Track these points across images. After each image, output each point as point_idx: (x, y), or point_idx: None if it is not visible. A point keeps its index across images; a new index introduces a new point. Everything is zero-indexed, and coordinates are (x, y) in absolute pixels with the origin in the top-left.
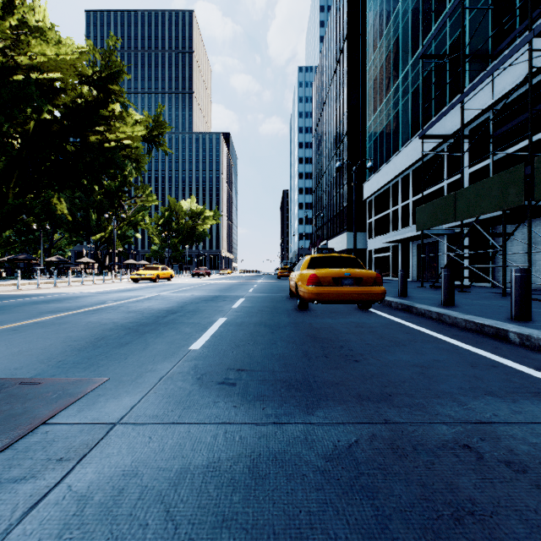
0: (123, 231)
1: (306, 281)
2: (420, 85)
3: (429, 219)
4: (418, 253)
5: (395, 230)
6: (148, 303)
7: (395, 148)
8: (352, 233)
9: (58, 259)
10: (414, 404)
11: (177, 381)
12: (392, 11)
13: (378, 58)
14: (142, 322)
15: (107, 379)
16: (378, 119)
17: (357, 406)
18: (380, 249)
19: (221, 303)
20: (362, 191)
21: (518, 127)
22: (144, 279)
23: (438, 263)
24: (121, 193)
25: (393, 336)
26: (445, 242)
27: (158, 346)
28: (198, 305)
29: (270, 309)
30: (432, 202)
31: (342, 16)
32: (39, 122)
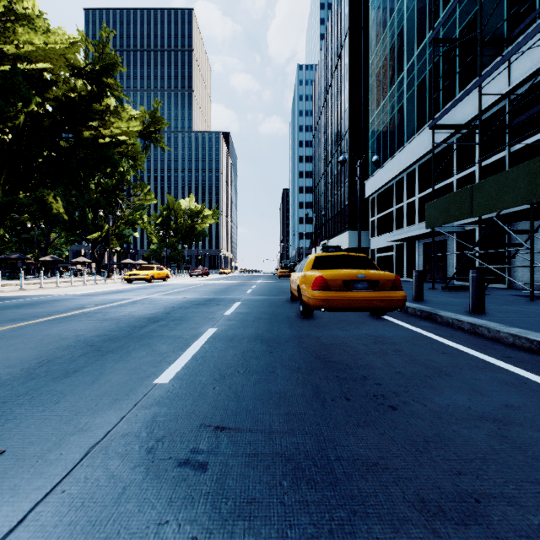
0: (121, 230)
1: (311, 285)
2: (427, 76)
3: (442, 215)
4: (424, 252)
5: (399, 228)
6: (131, 309)
7: (399, 143)
8: (353, 232)
9: (53, 259)
10: (535, 532)
11: (113, 458)
12: (396, 1)
13: (381, 51)
14: (112, 335)
15: (0, 454)
16: (381, 114)
17: (428, 538)
18: (384, 248)
19: (213, 307)
20: (364, 189)
21: (538, 115)
22: (138, 279)
23: (446, 262)
24: (118, 191)
25: (428, 359)
26: (455, 240)
27: (115, 376)
28: (186, 311)
29: (268, 317)
30: (445, 197)
31: (344, 10)
32: (29, 117)
